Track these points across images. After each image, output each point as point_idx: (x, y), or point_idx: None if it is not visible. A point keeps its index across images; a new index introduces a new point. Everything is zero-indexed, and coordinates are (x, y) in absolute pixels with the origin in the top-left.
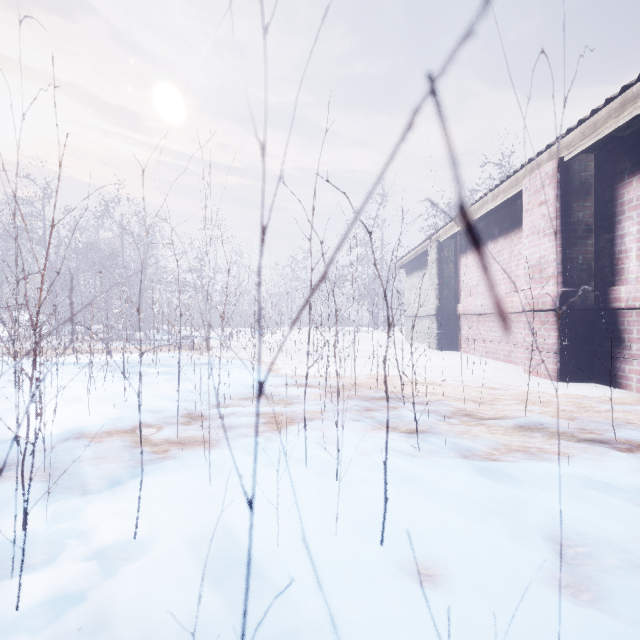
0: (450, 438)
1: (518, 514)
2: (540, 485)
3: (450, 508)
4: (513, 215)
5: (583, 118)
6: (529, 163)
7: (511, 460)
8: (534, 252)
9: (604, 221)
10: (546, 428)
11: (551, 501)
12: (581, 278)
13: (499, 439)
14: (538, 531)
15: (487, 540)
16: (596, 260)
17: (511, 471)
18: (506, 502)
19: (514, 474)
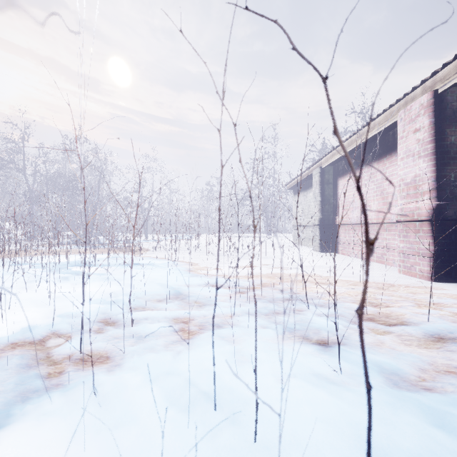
0: (368, 354)
1: None
2: None
3: None
4: (385, 144)
5: None
6: (403, 98)
7: (451, 391)
8: (409, 172)
9: None
10: None
11: None
12: (453, 193)
13: (419, 355)
14: None
15: None
16: None
17: None
18: None
19: None
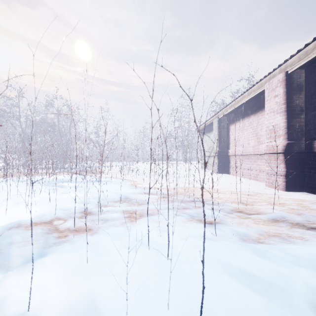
0: (233, 227)
1: (289, 288)
2: (296, 263)
3: (243, 284)
4: (259, 103)
5: (300, 49)
6: (268, 75)
7: (272, 243)
8: (271, 122)
9: (310, 105)
10: (287, 220)
11: (307, 277)
12: (297, 136)
13: (261, 228)
14: (305, 303)
15: (273, 313)
16: (306, 126)
17: (275, 252)
18: (278, 278)
19: (278, 255)
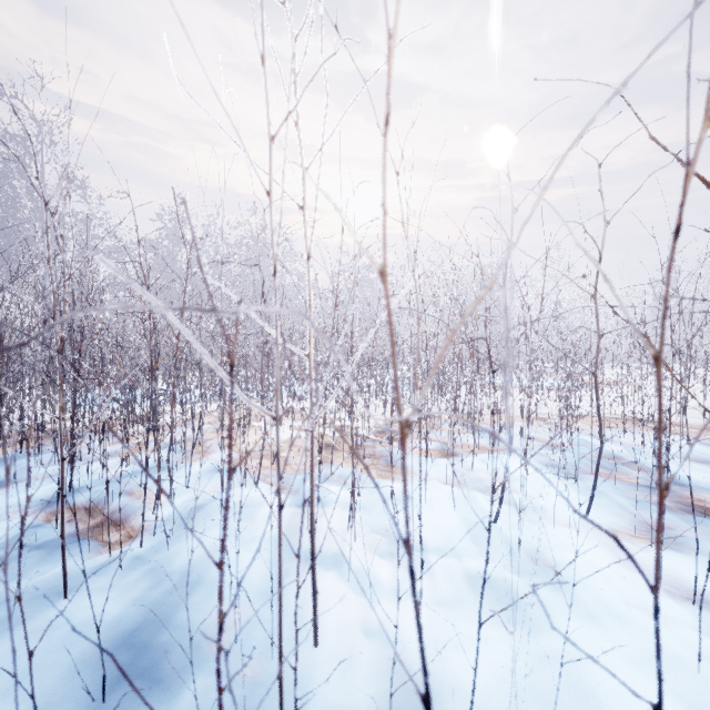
0: None
1: None
2: None
3: None
4: None
5: None
6: None
7: None
8: None
9: None
10: None
11: None
12: None
13: None
14: None
15: None
16: None
17: None
18: None
19: None
